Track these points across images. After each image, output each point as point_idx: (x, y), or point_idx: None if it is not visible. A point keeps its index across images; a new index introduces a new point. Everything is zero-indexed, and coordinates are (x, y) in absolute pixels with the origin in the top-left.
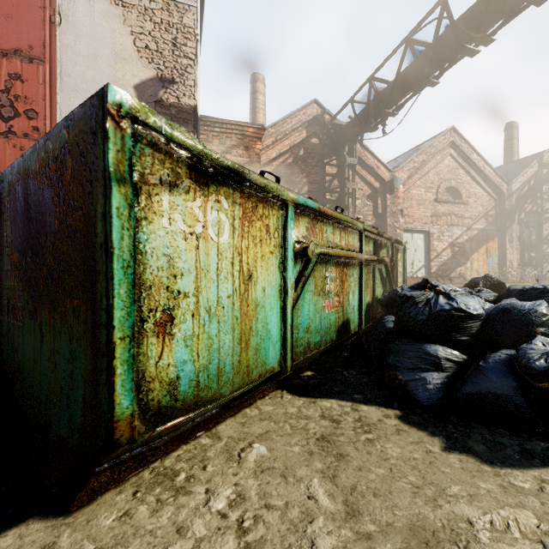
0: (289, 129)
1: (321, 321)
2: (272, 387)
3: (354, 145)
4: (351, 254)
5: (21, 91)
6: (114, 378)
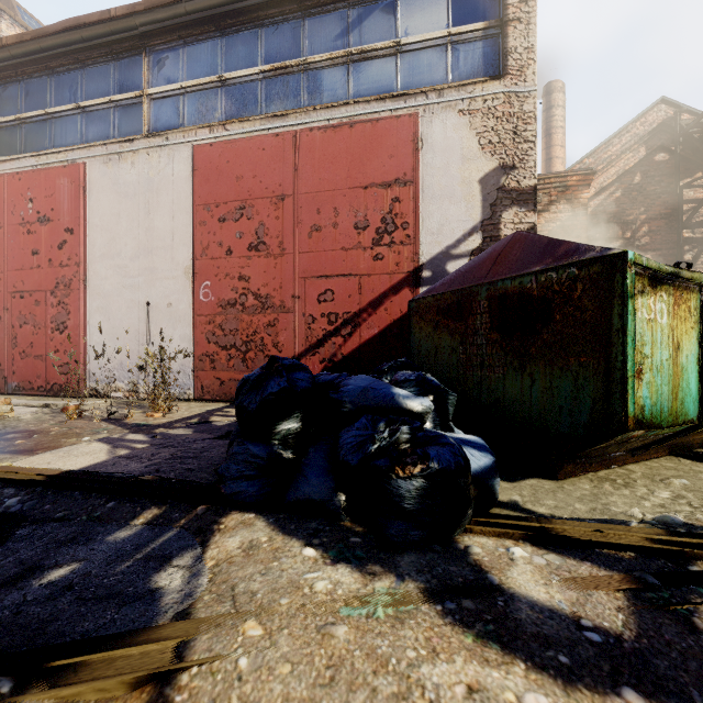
0: (616, 152)
1: None
2: (664, 452)
3: None
4: None
5: (398, 210)
6: (627, 395)
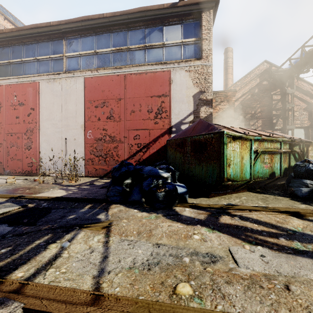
0: (248, 80)
1: (262, 170)
2: (245, 190)
3: (293, 80)
4: (275, 150)
5: (163, 105)
6: (224, 172)
